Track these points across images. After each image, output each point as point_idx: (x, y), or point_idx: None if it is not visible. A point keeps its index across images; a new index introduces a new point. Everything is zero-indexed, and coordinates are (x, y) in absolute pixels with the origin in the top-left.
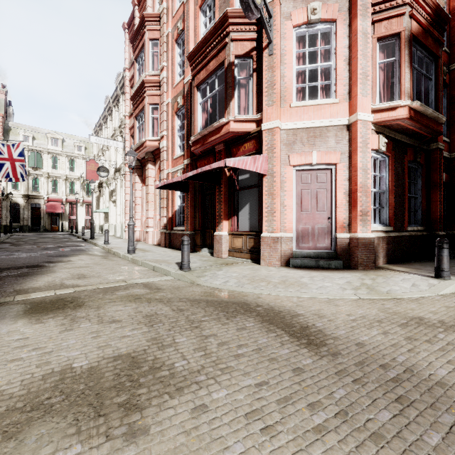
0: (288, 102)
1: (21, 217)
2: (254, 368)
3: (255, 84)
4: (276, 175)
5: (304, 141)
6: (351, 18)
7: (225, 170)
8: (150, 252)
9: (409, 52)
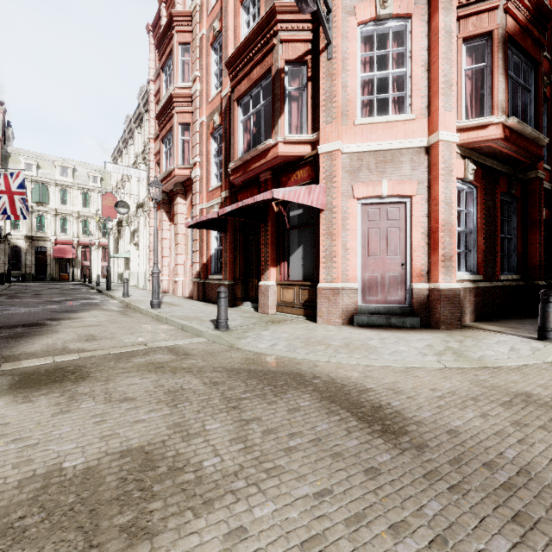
0: (352, 119)
1: (23, 264)
2: (311, 469)
3: (310, 96)
4: (337, 211)
5: (372, 167)
6: (431, 12)
7: (273, 205)
8: (179, 307)
9: (503, 56)
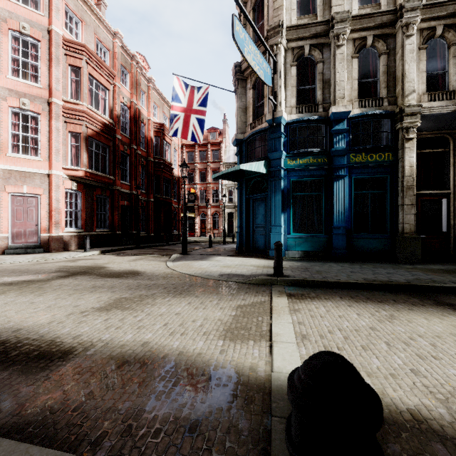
0: (5, 152)
1: None
2: None
3: None
4: None
5: (18, 178)
6: (50, 117)
7: None
8: None
9: (86, 144)
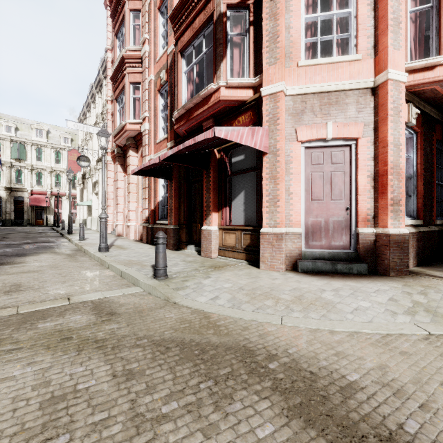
0: (296, 60)
1: (3, 211)
2: None
3: (252, 40)
4: (281, 154)
5: (316, 109)
6: None
7: (215, 152)
8: (126, 250)
9: None
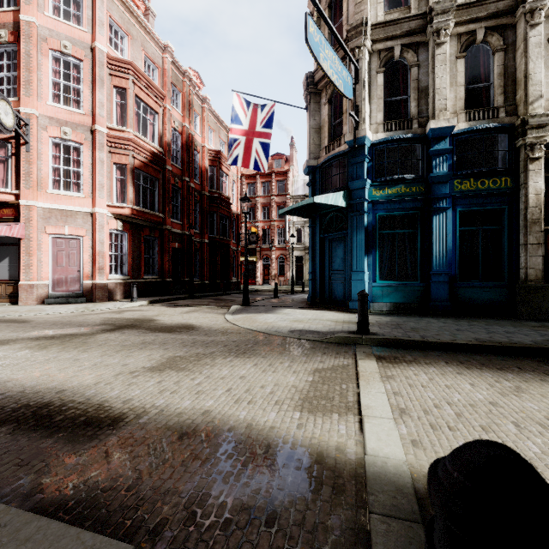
0: (45, 189)
1: None
2: None
3: (14, 165)
4: (33, 240)
5: (59, 218)
6: (93, 147)
7: None
8: None
9: (132, 177)
